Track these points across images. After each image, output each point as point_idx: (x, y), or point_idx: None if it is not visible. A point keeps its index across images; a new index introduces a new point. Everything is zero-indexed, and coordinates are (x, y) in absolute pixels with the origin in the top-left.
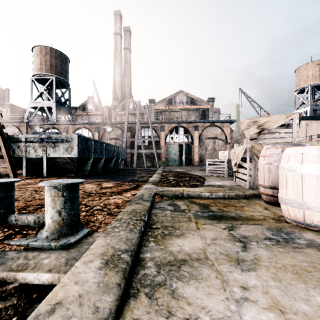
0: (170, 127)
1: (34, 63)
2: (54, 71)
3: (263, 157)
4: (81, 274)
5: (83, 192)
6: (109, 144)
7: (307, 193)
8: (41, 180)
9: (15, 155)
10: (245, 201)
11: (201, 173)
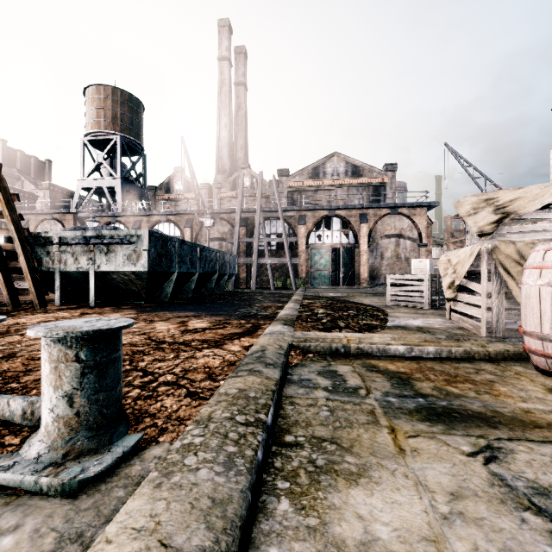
0: (315, 217)
1: (87, 115)
2: (118, 127)
3: (538, 270)
4: None
5: (148, 340)
6: (206, 248)
7: None
8: (84, 312)
9: (42, 268)
10: (491, 367)
11: (376, 300)
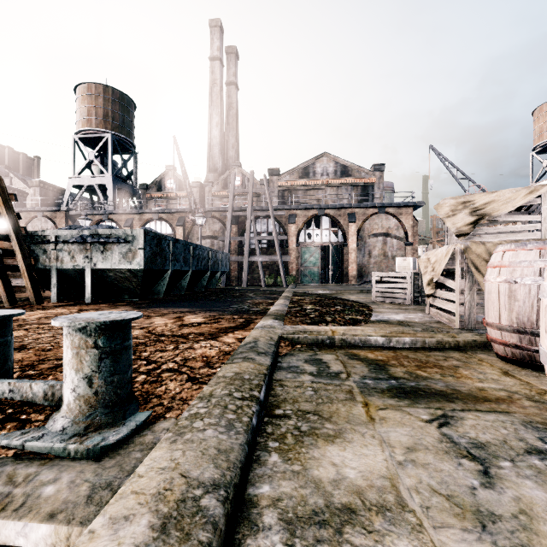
0: (305, 216)
1: (78, 113)
2: (110, 125)
3: (498, 269)
4: None
5: (148, 334)
6: (199, 247)
7: None
8: (81, 309)
9: (39, 266)
10: (459, 355)
11: (363, 297)
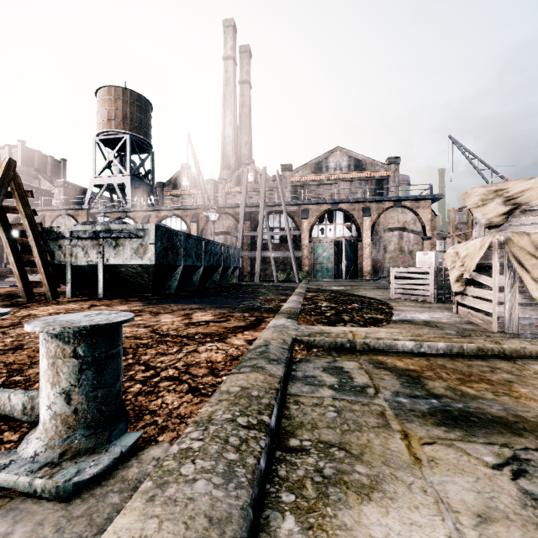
0: (318, 211)
1: (98, 115)
2: (128, 126)
3: None
4: None
5: (152, 333)
6: (211, 242)
7: None
8: (93, 304)
9: (54, 261)
10: (507, 366)
11: (380, 293)
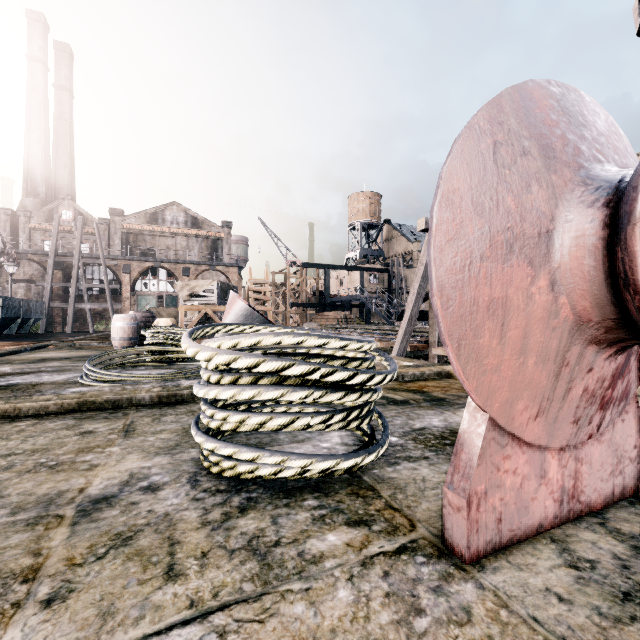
0: (141, 267)
1: None
2: None
3: None
4: None
5: None
6: (9, 298)
7: (114, 334)
8: None
9: None
10: None
11: None
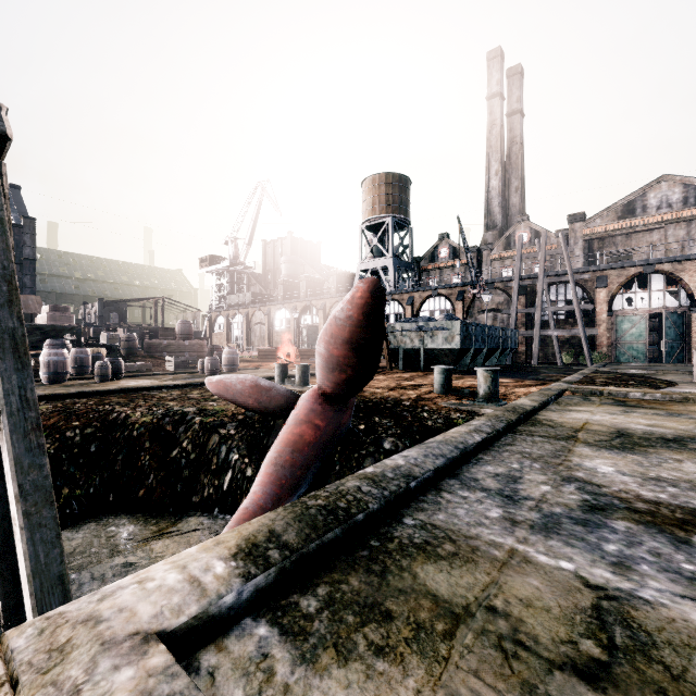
0: (622, 276)
1: (364, 204)
2: (390, 209)
3: None
4: (521, 401)
5: None
6: (492, 327)
7: None
8: (424, 373)
9: (391, 346)
10: (690, 404)
11: (688, 378)
